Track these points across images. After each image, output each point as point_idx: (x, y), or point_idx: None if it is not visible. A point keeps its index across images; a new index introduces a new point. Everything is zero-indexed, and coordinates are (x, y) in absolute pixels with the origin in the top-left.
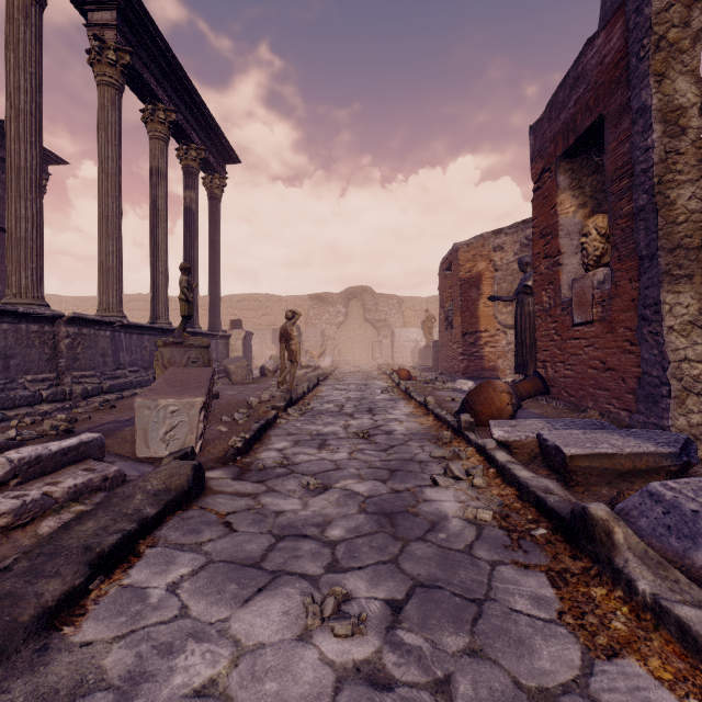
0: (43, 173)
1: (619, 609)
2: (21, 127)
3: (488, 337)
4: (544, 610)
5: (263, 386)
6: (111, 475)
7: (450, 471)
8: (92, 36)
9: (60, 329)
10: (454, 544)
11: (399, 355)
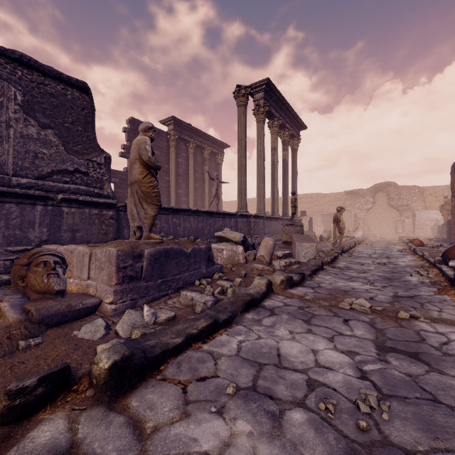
0: (222, 153)
1: (453, 292)
2: (242, 152)
3: None
4: (430, 291)
5: (324, 245)
6: (298, 261)
7: (419, 273)
8: (255, 104)
9: (251, 220)
10: (410, 283)
11: (420, 231)
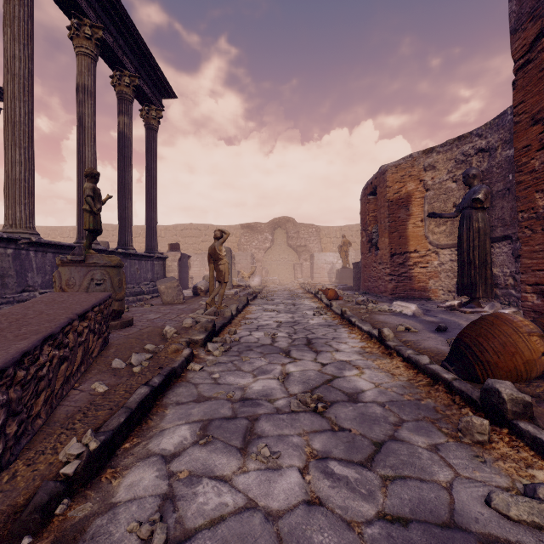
0: None
1: None
2: None
3: (418, 257)
4: None
5: (192, 307)
6: None
7: None
8: None
9: None
10: None
11: (318, 276)
